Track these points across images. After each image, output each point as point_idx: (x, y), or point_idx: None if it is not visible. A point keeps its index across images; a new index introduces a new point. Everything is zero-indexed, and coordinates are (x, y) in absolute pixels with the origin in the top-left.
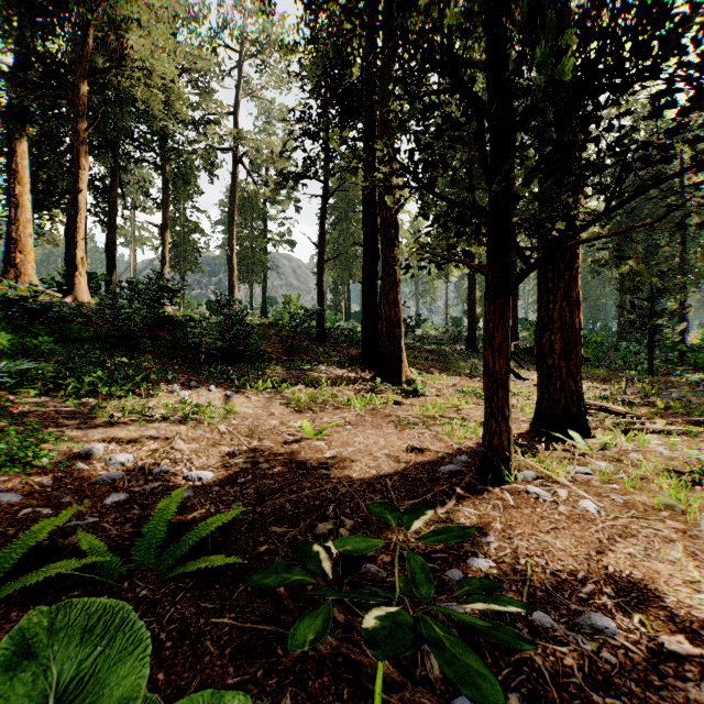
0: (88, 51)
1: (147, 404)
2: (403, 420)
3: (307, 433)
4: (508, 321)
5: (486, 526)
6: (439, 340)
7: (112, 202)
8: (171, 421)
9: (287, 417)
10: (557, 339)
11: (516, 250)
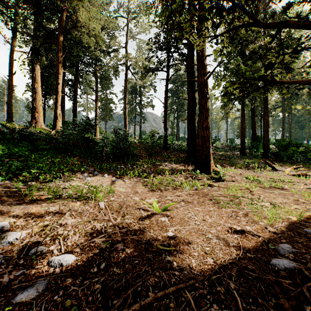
0: (62, 21)
1: (64, 186)
2: (218, 200)
3: (156, 210)
4: None
5: None
6: (224, 149)
7: (75, 90)
8: (70, 199)
9: (145, 195)
10: None
11: None
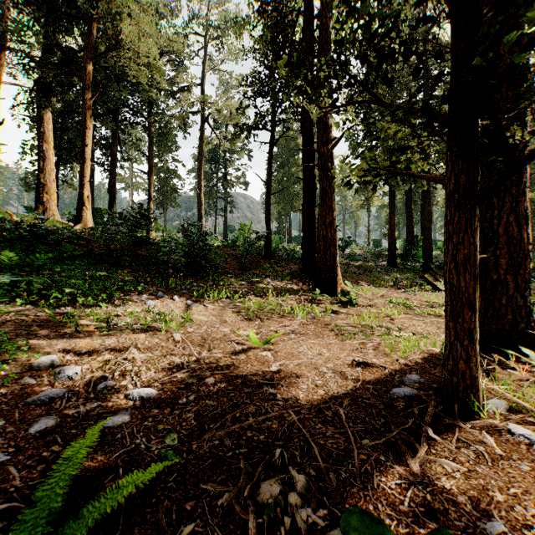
0: (92, 39)
1: (116, 312)
2: (343, 330)
3: (254, 343)
4: (476, 232)
5: (482, 495)
6: (364, 258)
7: (113, 155)
8: (131, 330)
9: (238, 325)
10: (502, 254)
11: (505, 140)
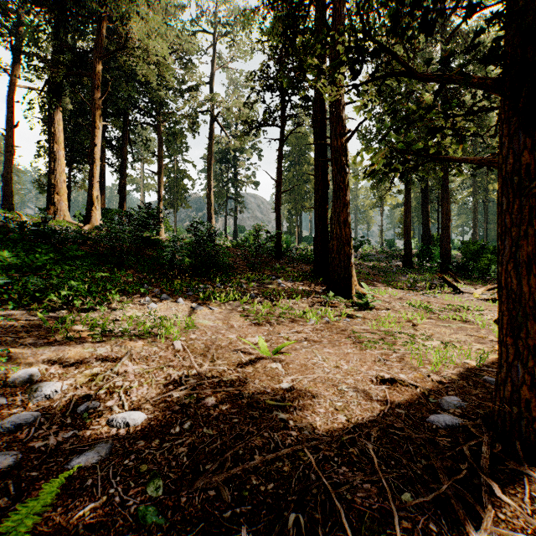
0: (101, 38)
1: (115, 316)
2: (361, 338)
3: (263, 352)
4: None
5: None
6: (377, 258)
7: (123, 156)
8: (128, 337)
9: (245, 330)
10: None
11: None
